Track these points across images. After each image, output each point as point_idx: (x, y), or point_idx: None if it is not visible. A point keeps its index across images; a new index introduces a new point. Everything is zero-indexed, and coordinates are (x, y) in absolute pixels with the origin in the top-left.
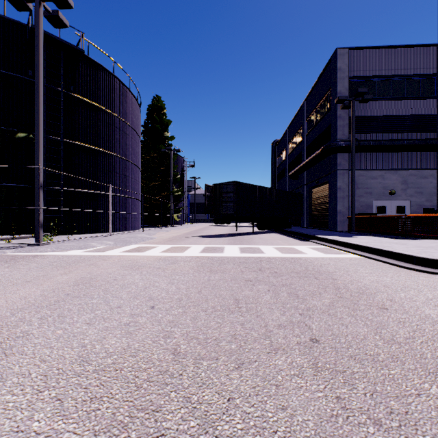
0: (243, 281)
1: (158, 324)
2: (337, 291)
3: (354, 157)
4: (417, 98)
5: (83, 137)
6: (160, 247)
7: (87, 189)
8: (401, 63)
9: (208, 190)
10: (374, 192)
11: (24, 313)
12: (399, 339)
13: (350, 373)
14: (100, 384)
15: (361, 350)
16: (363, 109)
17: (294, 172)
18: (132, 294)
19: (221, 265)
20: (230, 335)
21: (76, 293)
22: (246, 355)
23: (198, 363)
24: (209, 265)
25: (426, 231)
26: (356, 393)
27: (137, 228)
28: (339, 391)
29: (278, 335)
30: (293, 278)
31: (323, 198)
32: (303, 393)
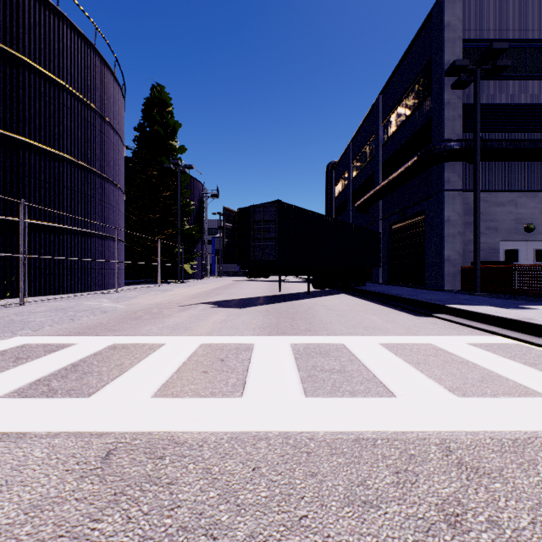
0: None
1: None
2: None
3: (479, 165)
4: None
5: None
6: (69, 350)
7: None
8: None
9: (229, 218)
10: (500, 227)
11: None
12: None
13: None
14: None
15: None
16: (483, 93)
17: (365, 200)
18: None
19: None
20: None
21: None
22: None
23: None
24: None
25: None
26: None
27: (113, 286)
28: None
29: None
30: None
31: (412, 238)
32: None
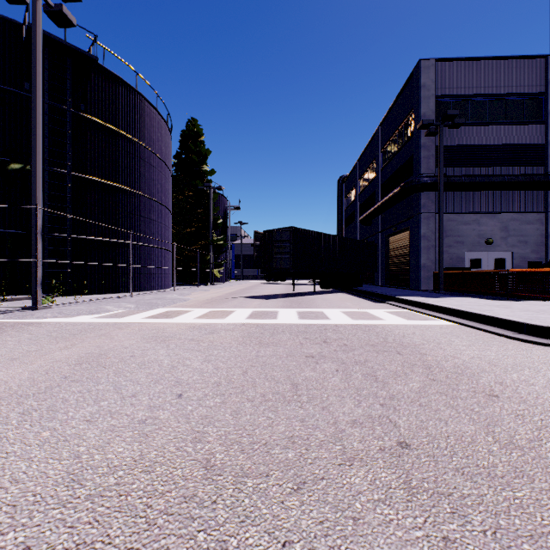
0: (304, 358)
1: (186, 421)
2: (428, 372)
3: (442, 196)
4: (520, 123)
5: (97, 169)
6: (195, 311)
7: (101, 236)
8: (500, 79)
9: (257, 238)
10: (466, 241)
11: (0, 405)
12: (520, 441)
13: (458, 497)
14: (93, 520)
15: (470, 459)
16: (452, 137)
17: (366, 215)
18: (153, 377)
19: (274, 335)
20: (286, 436)
21: (77, 375)
22: (309, 469)
23: (240, 483)
24: (258, 336)
25: (534, 291)
26: (472, 530)
27: (166, 286)
28: (447, 528)
29: (352, 436)
30: (368, 353)
31: (402, 248)
32: (394, 532)
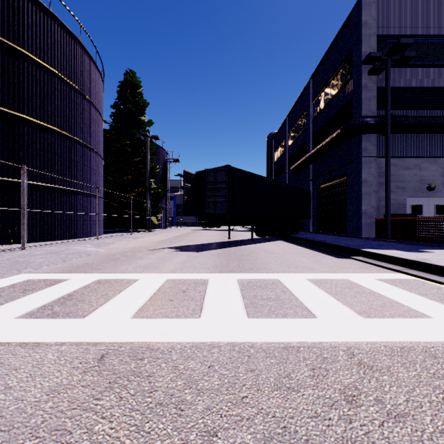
0: None
1: None
2: None
3: (389, 136)
4: None
5: None
6: (64, 284)
7: None
8: (442, 19)
9: (188, 180)
10: (407, 187)
11: None
12: None
13: None
14: None
15: None
16: (394, 78)
17: (298, 164)
18: None
19: None
20: None
21: None
22: None
23: None
24: None
25: None
26: None
27: (94, 234)
28: None
29: None
30: None
31: (336, 195)
32: None
